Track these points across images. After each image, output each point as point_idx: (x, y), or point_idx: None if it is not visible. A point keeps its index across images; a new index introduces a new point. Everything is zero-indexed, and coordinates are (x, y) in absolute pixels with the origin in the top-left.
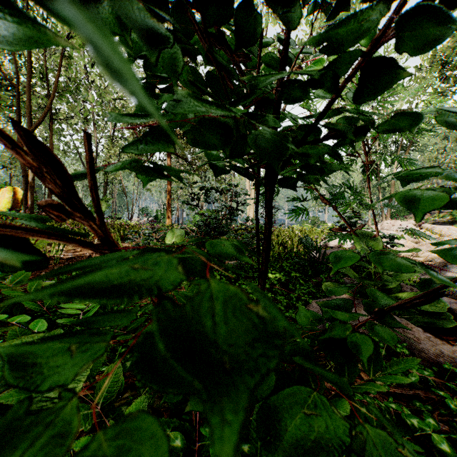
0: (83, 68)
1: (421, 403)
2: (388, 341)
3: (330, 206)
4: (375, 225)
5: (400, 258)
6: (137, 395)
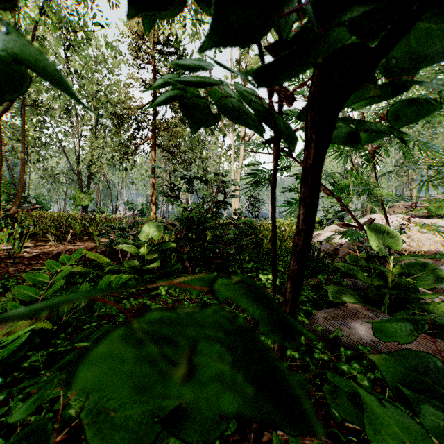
0: (65, 59)
1: None
2: None
3: (336, 196)
4: (387, 219)
5: None
6: None
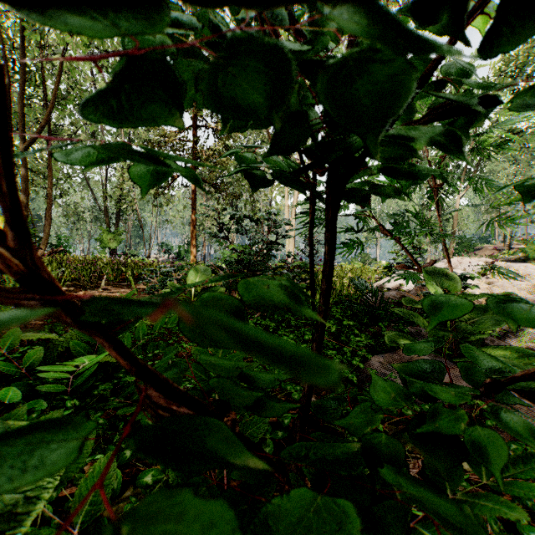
0: (91, 77)
1: (533, 502)
2: (520, 432)
3: (394, 237)
4: (449, 261)
5: (532, 304)
6: (142, 494)
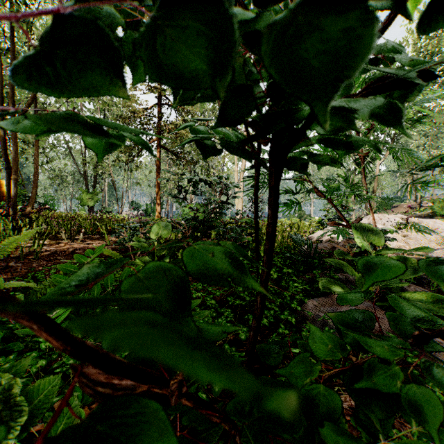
0: None
1: None
2: None
3: (326, 198)
4: (373, 218)
5: None
6: None
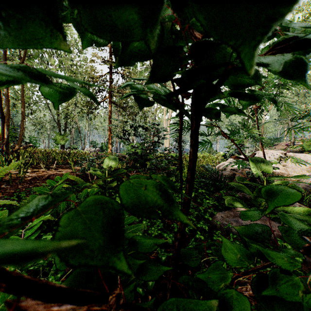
0: None
1: None
2: None
3: (230, 139)
4: (263, 153)
5: None
6: None
